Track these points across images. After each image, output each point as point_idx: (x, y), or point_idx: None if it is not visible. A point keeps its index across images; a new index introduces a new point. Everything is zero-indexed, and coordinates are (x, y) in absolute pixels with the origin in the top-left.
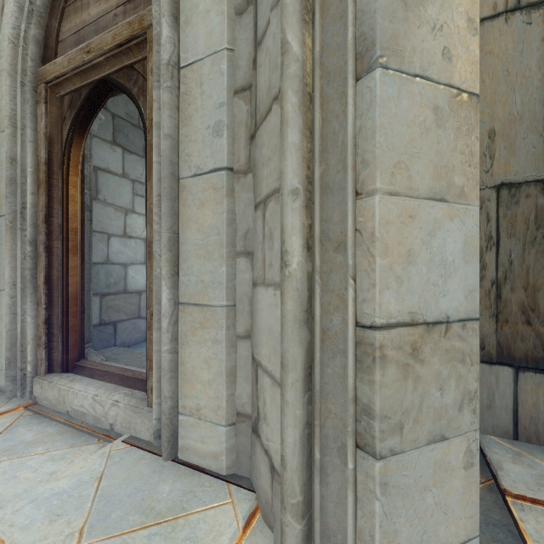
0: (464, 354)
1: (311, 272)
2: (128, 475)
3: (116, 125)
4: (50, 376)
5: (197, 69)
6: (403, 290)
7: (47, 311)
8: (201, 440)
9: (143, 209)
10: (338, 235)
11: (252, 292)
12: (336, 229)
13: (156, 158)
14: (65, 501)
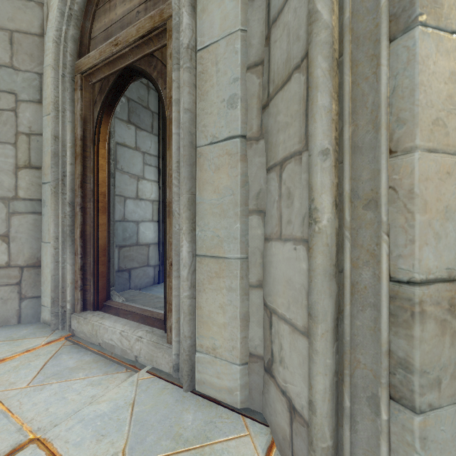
0: None
1: (337, 228)
2: (156, 403)
3: (131, 107)
4: (85, 313)
5: (213, 50)
6: (441, 246)
7: (82, 260)
8: (216, 376)
9: (151, 176)
10: (368, 193)
11: (263, 246)
12: (365, 186)
13: (176, 130)
14: (106, 422)
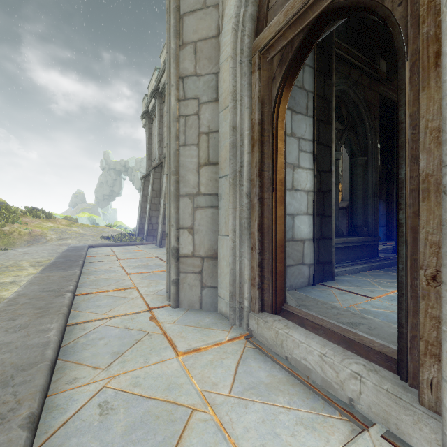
0: None
1: None
2: None
3: None
4: (263, 315)
5: None
6: None
7: (259, 256)
8: None
9: (305, 163)
10: None
11: None
12: None
13: None
14: None
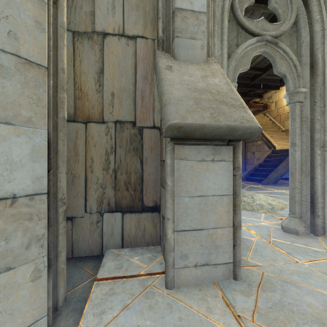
0: (32, 214)
1: None
2: None
3: None
4: None
5: None
6: None
7: None
8: None
9: None
10: None
11: None
12: None
13: None
14: None
